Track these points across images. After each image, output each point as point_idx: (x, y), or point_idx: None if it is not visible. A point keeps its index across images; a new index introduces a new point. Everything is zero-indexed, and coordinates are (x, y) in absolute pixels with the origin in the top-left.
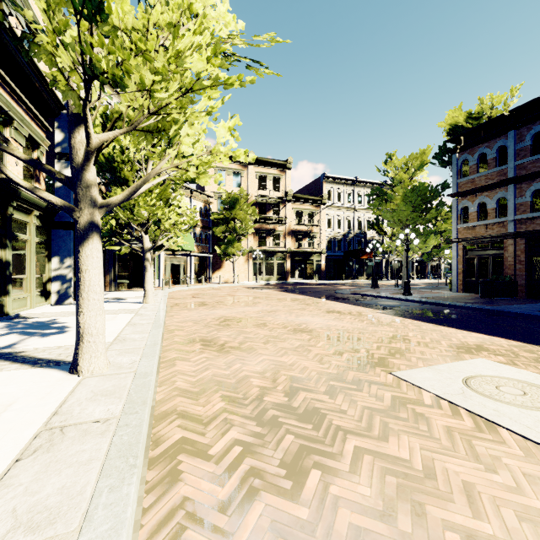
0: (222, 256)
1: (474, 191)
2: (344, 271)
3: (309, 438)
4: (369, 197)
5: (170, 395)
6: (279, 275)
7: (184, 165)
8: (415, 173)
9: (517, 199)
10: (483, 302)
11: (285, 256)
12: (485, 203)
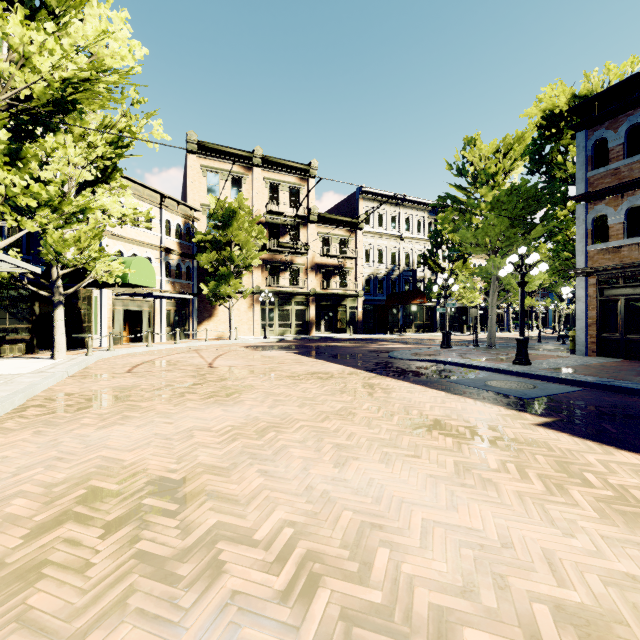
0: (213, 299)
1: (619, 188)
2: (387, 321)
3: None
4: (420, 223)
5: None
6: (299, 327)
7: None
8: (514, 164)
9: None
10: None
11: (307, 299)
12: (639, 208)
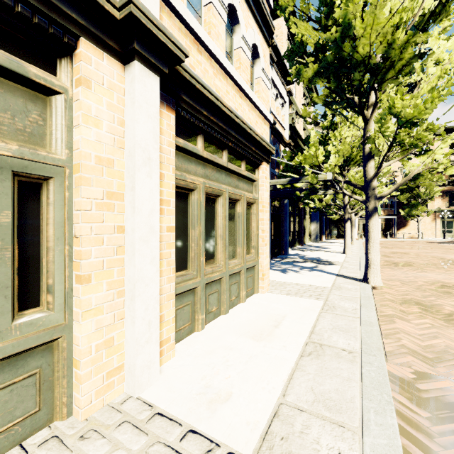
0: (406, 217)
1: None
2: None
3: (404, 265)
4: None
5: None
6: None
7: None
8: None
9: None
10: None
11: None
12: None
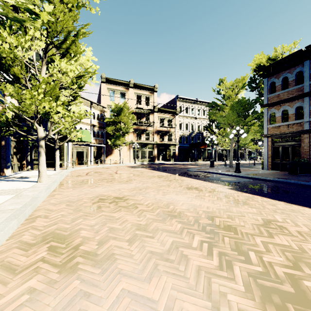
0: (112, 146)
1: (279, 102)
2: (189, 156)
3: None
4: (204, 111)
5: None
6: (149, 158)
7: None
8: (239, 91)
9: (310, 107)
10: (294, 178)
11: (153, 146)
12: (287, 110)
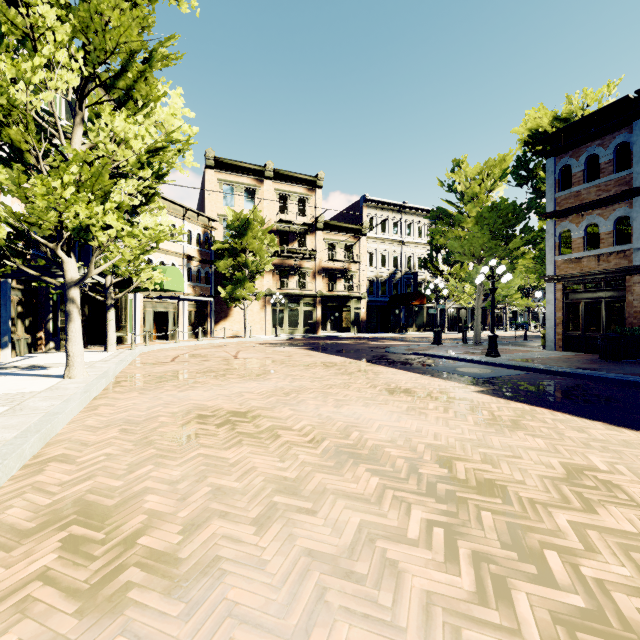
0: (229, 301)
1: (580, 208)
2: (390, 321)
3: None
4: (421, 228)
5: None
6: (307, 326)
7: None
8: (495, 185)
9: None
10: (615, 368)
11: (314, 301)
12: (596, 226)
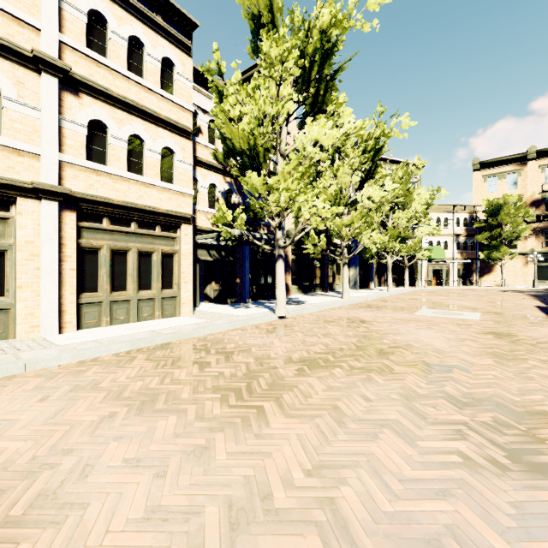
0: (489, 261)
1: None
2: None
3: (372, 308)
4: None
5: (357, 303)
6: None
7: (366, 244)
8: None
9: None
10: None
11: None
12: None
